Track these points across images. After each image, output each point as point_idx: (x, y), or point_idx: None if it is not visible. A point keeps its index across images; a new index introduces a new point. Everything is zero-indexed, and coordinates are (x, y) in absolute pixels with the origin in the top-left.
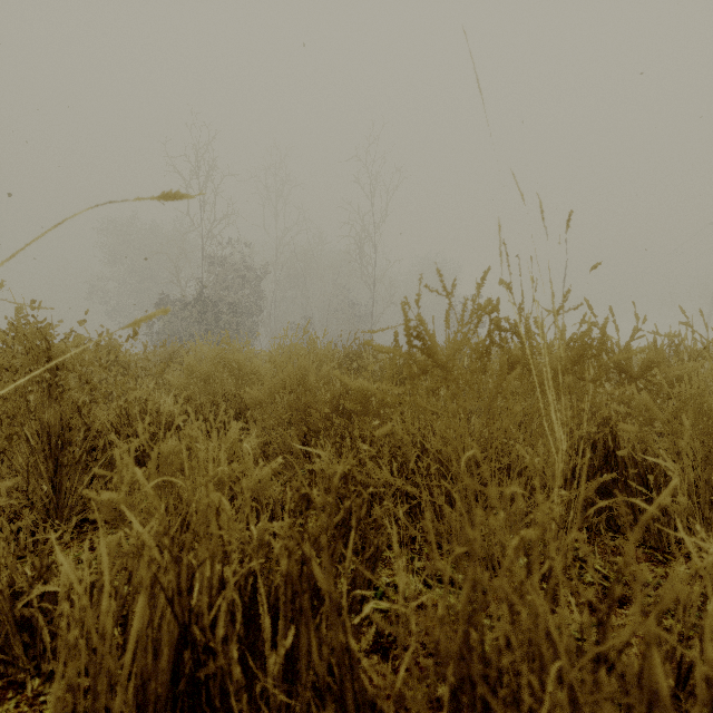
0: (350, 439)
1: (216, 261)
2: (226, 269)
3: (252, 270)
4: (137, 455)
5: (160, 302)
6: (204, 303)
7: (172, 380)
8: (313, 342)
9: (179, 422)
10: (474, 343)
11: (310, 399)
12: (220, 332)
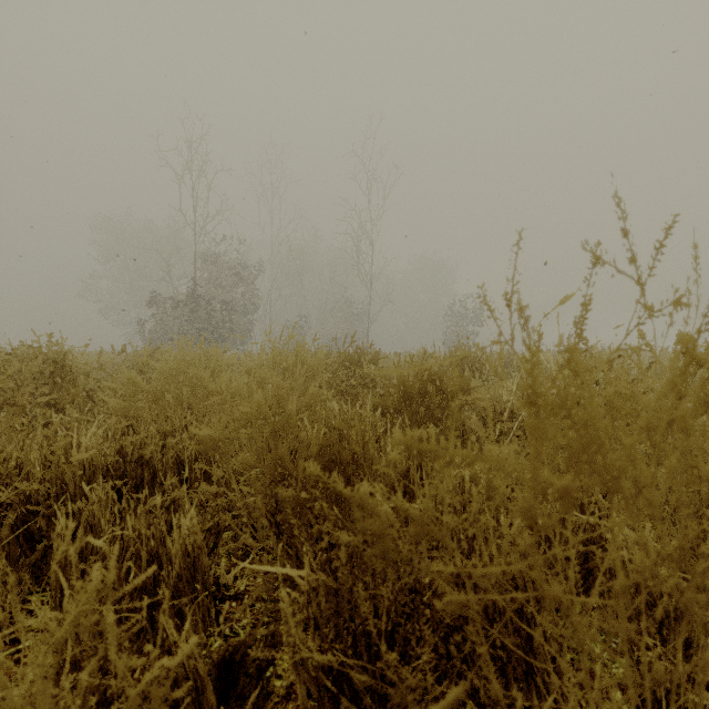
0: (345, 546)
1: (209, 258)
2: (220, 266)
3: (246, 267)
4: (28, 527)
5: (152, 300)
6: (196, 301)
7: (111, 402)
8: (301, 349)
9: (83, 484)
10: (620, 389)
11: (282, 452)
12: (213, 331)
